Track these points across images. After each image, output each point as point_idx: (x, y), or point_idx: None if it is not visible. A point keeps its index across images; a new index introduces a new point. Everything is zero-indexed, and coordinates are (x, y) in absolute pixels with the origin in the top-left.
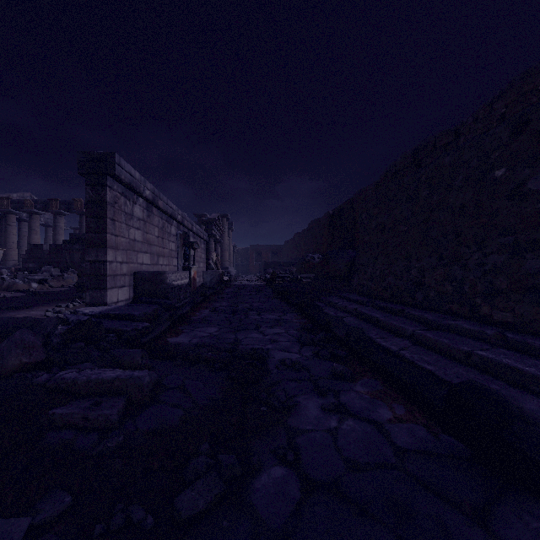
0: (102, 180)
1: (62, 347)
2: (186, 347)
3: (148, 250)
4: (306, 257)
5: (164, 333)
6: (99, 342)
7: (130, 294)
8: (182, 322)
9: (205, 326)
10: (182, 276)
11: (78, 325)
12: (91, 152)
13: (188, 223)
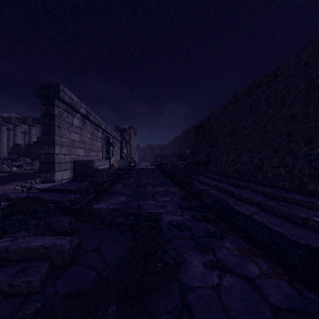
0: (51, 100)
1: (3, 219)
2: (104, 211)
3: (83, 146)
4: (181, 152)
5: (91, 201)
6: (37, 213)
7: (71, 175)
8: (103, 193)
9: (118, 195)
10: (105, 163)
11: (17, 201)
12: (44, 82)
13: (109, 130)
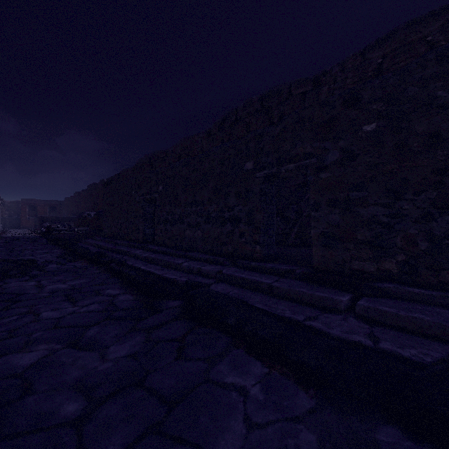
0: None
1: None
2: None
3: None
4: (83, 214)
5: None
6: None
7: None
8: None
9: None
10: None
11: None
12: None
13: None
